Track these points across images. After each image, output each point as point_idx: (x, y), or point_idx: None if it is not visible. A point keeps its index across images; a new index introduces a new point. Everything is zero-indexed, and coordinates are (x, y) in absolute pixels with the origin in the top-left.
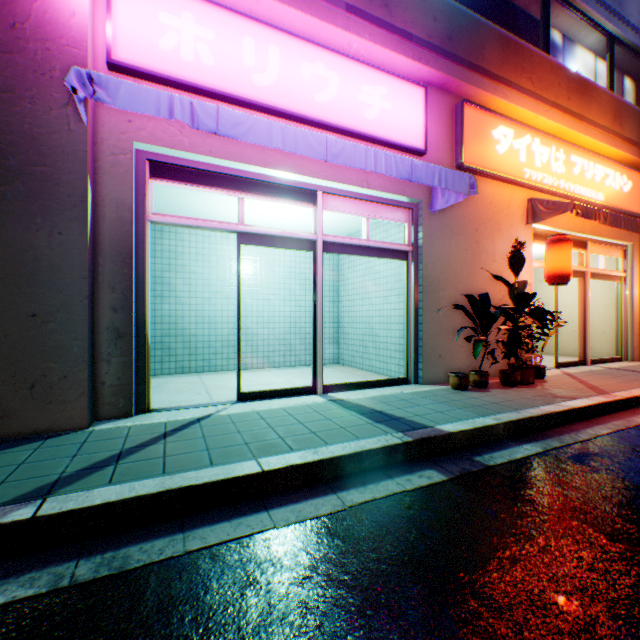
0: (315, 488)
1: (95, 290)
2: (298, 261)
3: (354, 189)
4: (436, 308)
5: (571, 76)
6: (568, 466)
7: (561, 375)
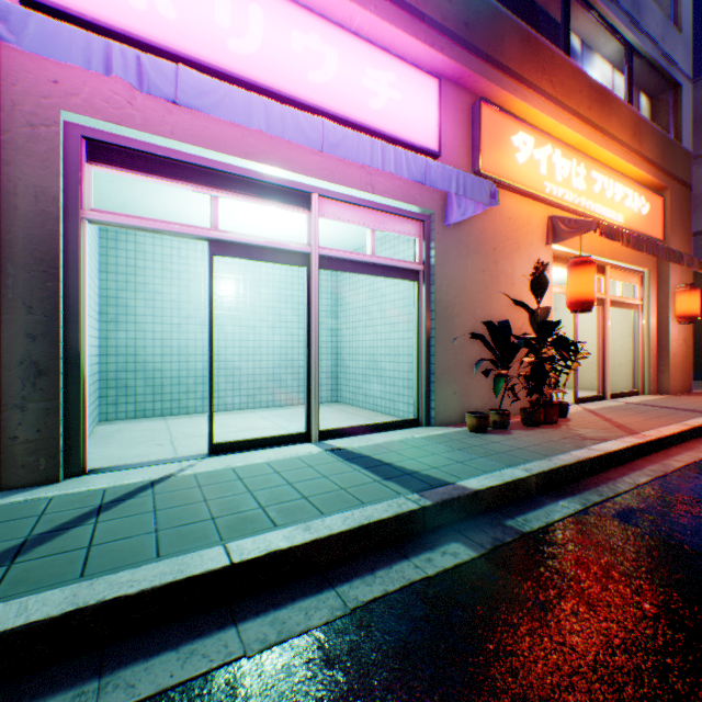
0: (306, 581)
1: (2, 310)
2: (290, 281)
3: (357, 194)
4: (451, 337)
5: (592, 84)
6: (616, 528)
7: (583, 412)
